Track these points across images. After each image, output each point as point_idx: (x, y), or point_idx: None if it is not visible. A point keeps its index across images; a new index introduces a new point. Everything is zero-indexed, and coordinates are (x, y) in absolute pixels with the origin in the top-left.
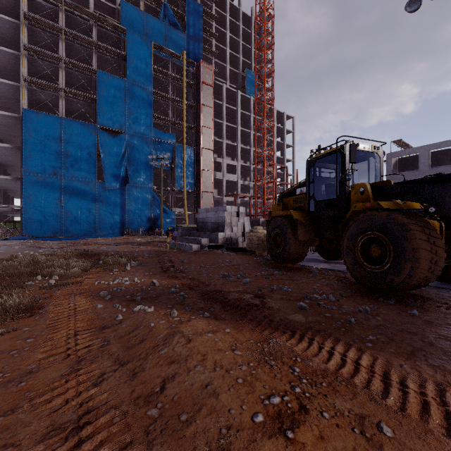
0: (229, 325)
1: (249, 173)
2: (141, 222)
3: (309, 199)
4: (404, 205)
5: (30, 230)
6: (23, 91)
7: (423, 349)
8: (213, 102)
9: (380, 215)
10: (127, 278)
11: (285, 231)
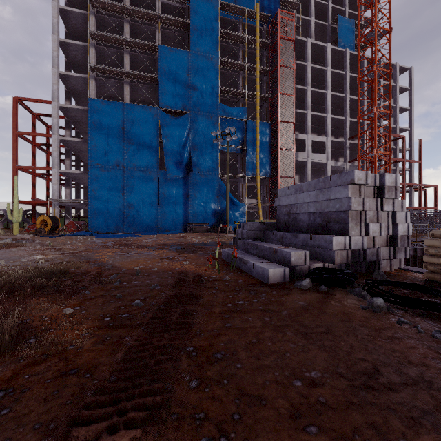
0: None
1: (343, 150)
2: (207, 216)
3: None
4: None
5: (95, 225)
6: (91, 83)
7: None
8: (294, 61)
9: None
10: None
11: None
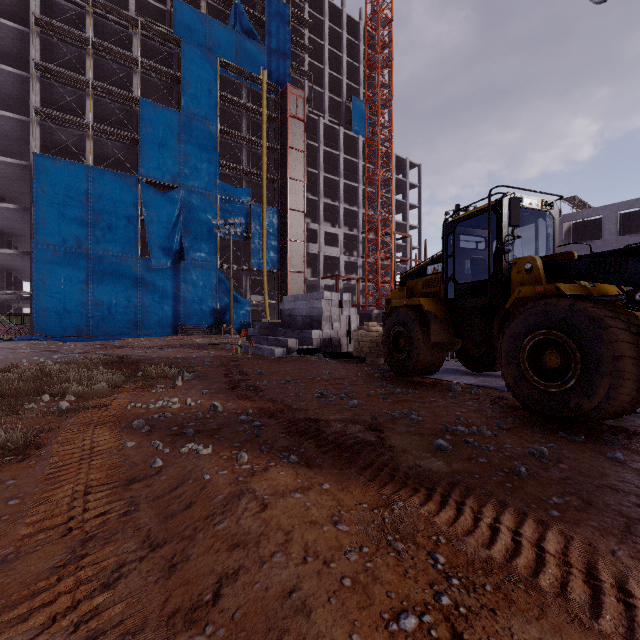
0: (328, 478)
1: (357, 244)
2: (203, 315)
3: (447, 282)
4: (594, 289)
5: (44, 327)
6: (34, 129)
7: None
8: (304, 144)
9: (560, 304)
10: (176, 399)
11: (411, 329)
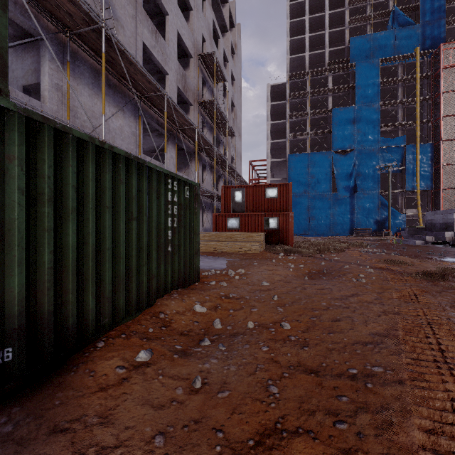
0: (414, 259)
1: None
2: (369, 224)
3: None
4: None
5: None
6: (287, 143)
7: None
8: None
9: None
10: (369, 249)
11: None
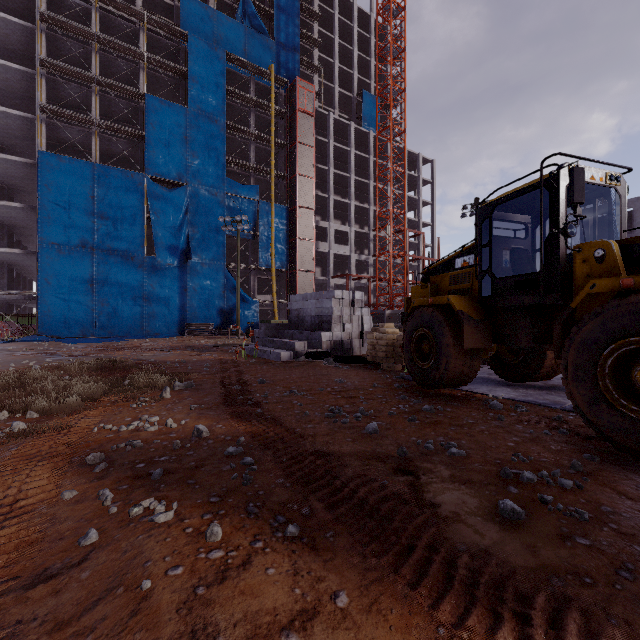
0: (345, 576)
1: (368, 243)
2: (210, 315)
3: (482, 276)
4: None
5: (49, 328)
6: (40, 127)
7: None
8: (314, 139)
9: None
10: (155, 418)
11: (439, 332)
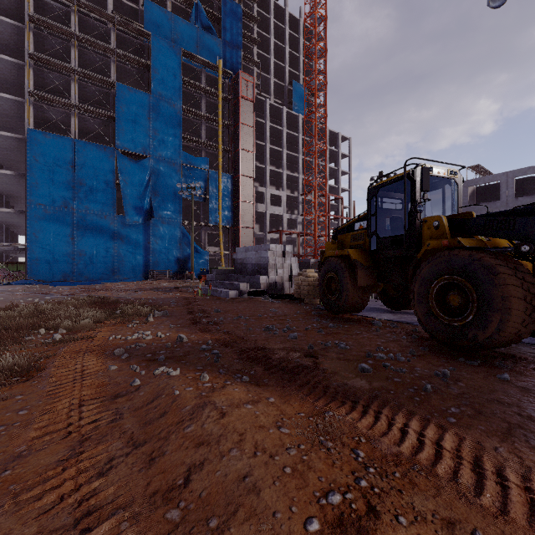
0: (273, 393)
1: (297, 204)
2: (169, 263)
3: (371, 236)
4: (489, 242)
5: (36, 273)
6: (28, 108)
7: (522, 427)
8: (254, 121)
9: (461, 255)
10: (148, 332)
11: (342, 274)
